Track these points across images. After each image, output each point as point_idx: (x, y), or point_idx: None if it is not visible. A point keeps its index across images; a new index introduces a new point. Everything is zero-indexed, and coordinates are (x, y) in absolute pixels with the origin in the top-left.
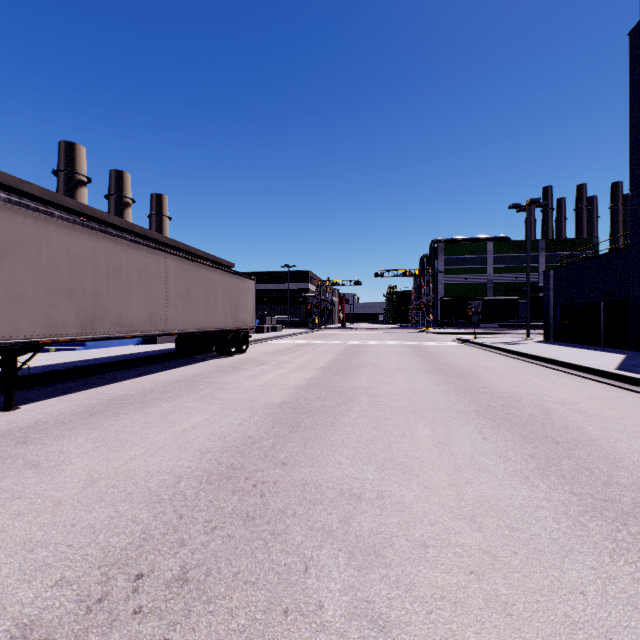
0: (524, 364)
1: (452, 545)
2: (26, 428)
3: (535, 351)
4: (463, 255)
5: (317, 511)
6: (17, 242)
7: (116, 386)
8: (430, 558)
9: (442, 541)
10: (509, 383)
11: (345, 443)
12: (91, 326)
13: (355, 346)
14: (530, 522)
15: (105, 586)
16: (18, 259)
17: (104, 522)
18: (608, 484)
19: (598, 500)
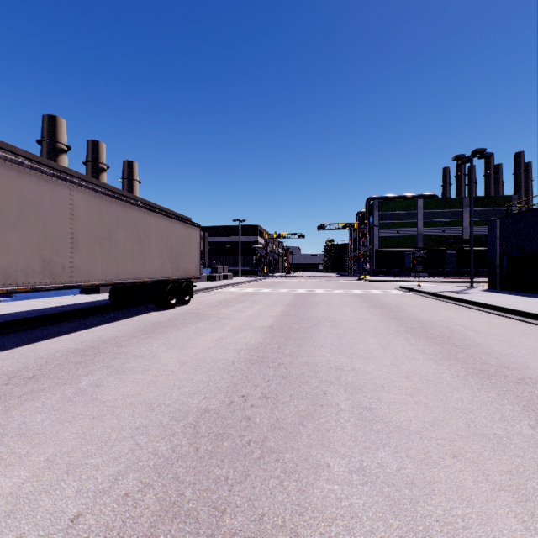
0: (505, 320)
1: None
2: None
3: (503, 303)
4: (396, 211)
5: None
6: None
7: None
8: None
9: None
10: (530, 356)
11: None
12: None
13: (303, 295)
14: None
15: None
16: None
17: None
18: None
19: None
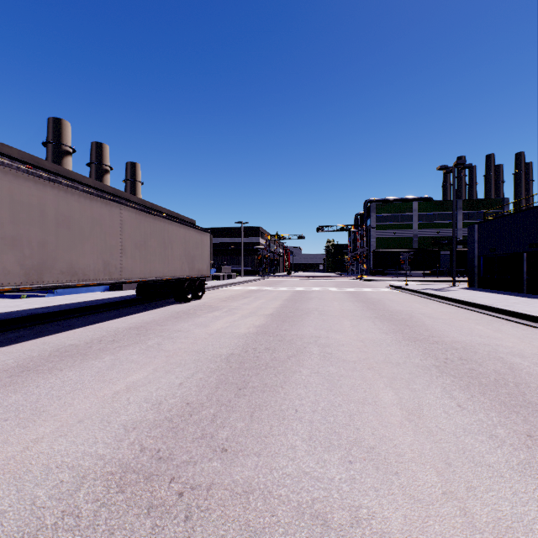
0: (460, 310)
1: None
2: None
3: (467, 297)
4: (392, 213)
5: None
6: None
7: (66, 334)
8: None
9: None
10: (455, 331)
11: (299, 414)
12: (38, 275)
13: (300, 292)
14: None
15: None
16: None
17: None
18: None
19: None
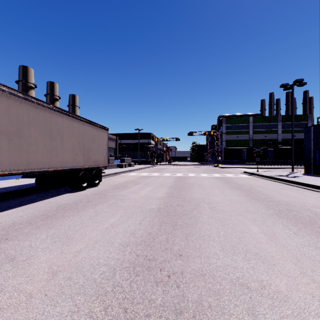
0: None
1: None
2: None
3: None
4: (236, 124)
5: None
6: None
7: None
8: None
9: None
10: None
11: None
12: None
13: (181, 178)
14: None
15: None
16: None
17: None
18: None
19: None
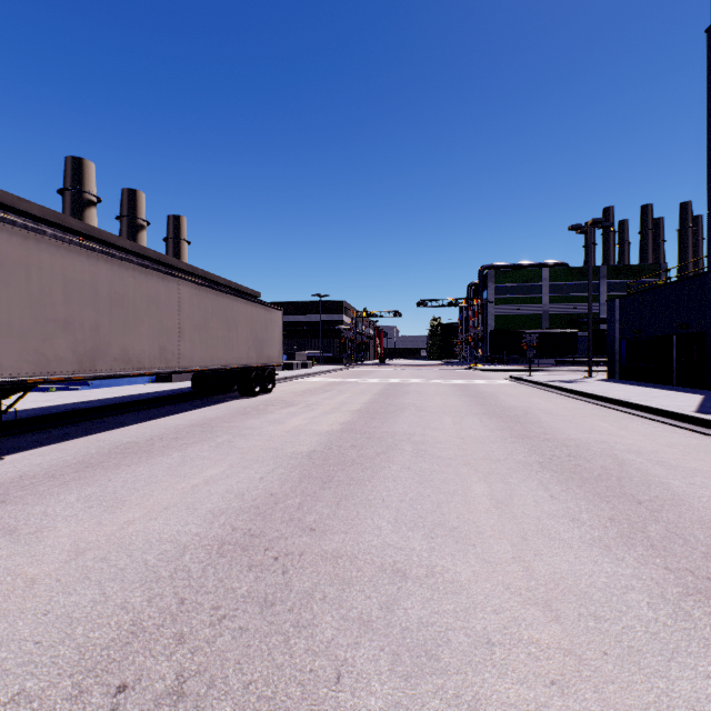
0: (588, 406)
1: (524, 642)
2: (8, 483)
3: (600, 391)
4: (515, 283)
5: (352, 594)
6: (1, 264)
7: (120, 432)
8: (497, 661)
9: (511, 636)
10: (574, 428)
11: (386, 502)
12: (91, 363)
13: (395, 385)
14: (620, 609)
15: (75, 703)
16: (2, 284)
17: (85, 609)
18: (709, 557)
19: (700, 578)
